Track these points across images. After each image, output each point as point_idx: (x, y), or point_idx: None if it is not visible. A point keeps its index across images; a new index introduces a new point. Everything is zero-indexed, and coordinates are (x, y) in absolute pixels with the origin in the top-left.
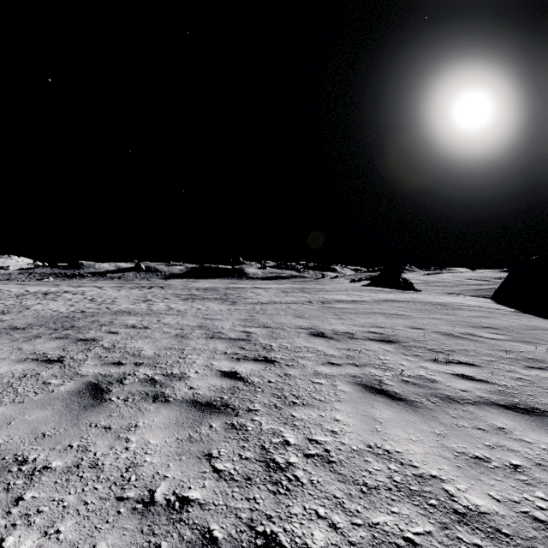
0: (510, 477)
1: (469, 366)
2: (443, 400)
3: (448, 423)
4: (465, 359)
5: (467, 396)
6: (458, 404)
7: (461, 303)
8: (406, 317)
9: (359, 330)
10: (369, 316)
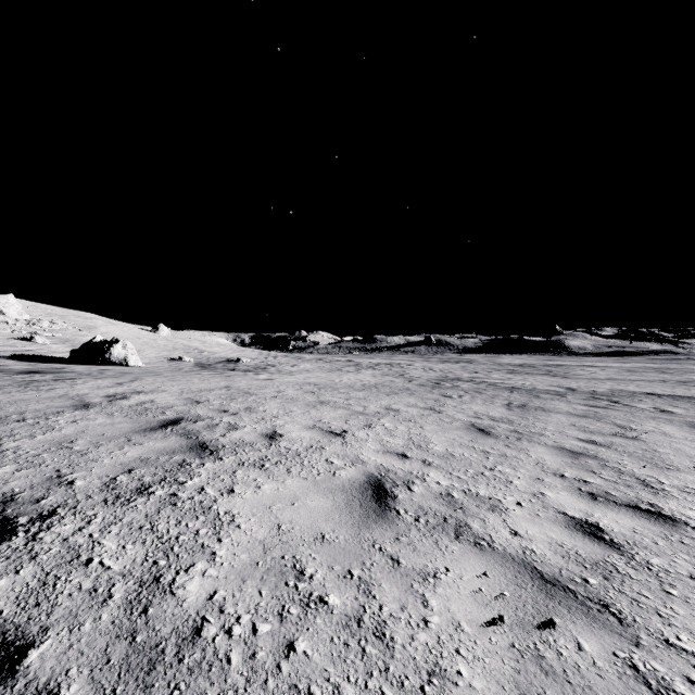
0: None
1: None
2: None
3: None
4: None
5: None
6: None
7: None
8: None
9: None
10: None
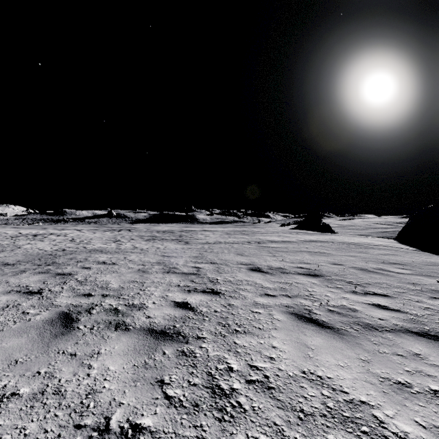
0: (432, 402)
1: (383, 297)
2: (364, 328)
3: (370, 349)
4: (379, 290)
5: (384, 324)
6: (378, 332)
7: (371, 243)
8: (327, 254)
9: (289, 265)
10: (297, 254)
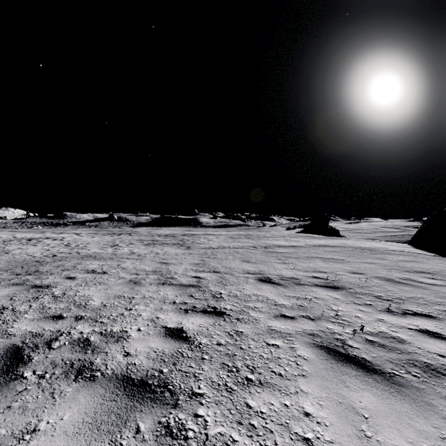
0: None
1: (428, 319)
2: (425, 372)
3: None
4: (418, 309)
5: None
6: None
7: (385, 248)
8: (342, 261)
9: (303, 275)
10: (309, 260)
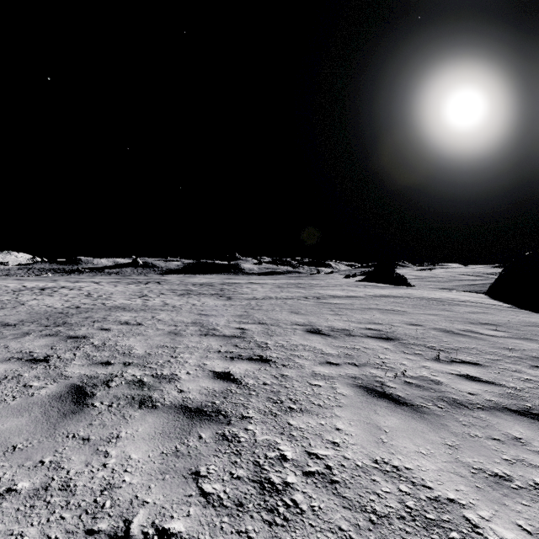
0: (538, 500)
1: (473, 366)
2: (450, 404)
3: (459, 432)
4: (468, 357)
5: (475, 400)
6: (467, 409)
7: (456, 299)
8: (403, 313)
9: (356, 326)
10: (365, 312)
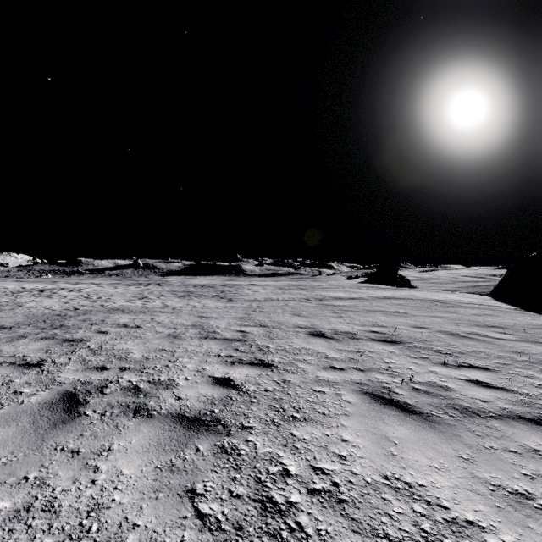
0: None
1: (483, 371)
2: (462, 413)
3: (473, 443)
4: (476, 362)
5: (487, 408)
6: (480, 418)
7: (460, 300)
8: (407, 315)
9: (359, 329)
10: (369, 314)
